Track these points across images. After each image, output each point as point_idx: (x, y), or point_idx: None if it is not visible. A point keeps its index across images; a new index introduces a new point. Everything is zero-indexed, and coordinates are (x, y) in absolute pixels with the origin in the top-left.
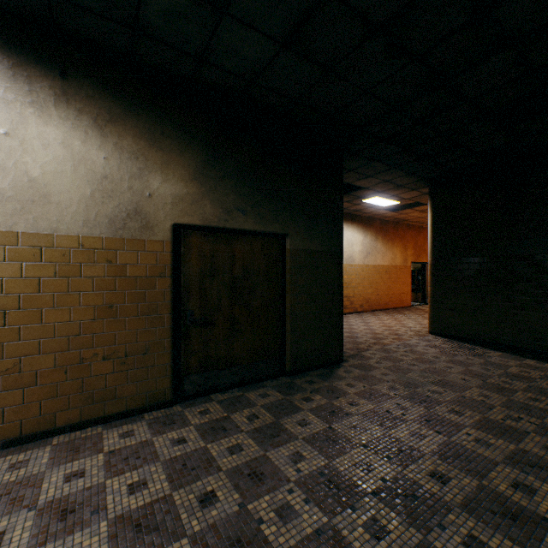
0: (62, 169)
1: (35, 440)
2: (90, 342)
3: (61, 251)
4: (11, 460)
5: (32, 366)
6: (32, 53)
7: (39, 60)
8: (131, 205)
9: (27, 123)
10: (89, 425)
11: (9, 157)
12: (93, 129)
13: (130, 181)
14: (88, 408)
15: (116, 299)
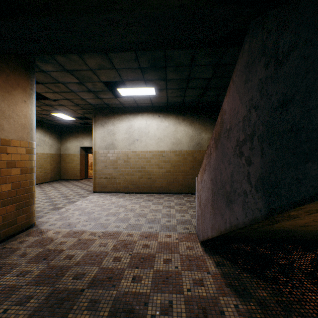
0: (183, 136)
1: (179, 194)
2: (189, 174)
3: (183, 154)
4: (176, 195)
5: (178, 178)
6: (178, 112)
7: (180, 113)
8: (197, 142)
9: (178, 127)
10: (188, 194)
11: (175, 135)
12: (189, 125)
13: (197, 136)
14: (188, 190)
15: (194, 165)
